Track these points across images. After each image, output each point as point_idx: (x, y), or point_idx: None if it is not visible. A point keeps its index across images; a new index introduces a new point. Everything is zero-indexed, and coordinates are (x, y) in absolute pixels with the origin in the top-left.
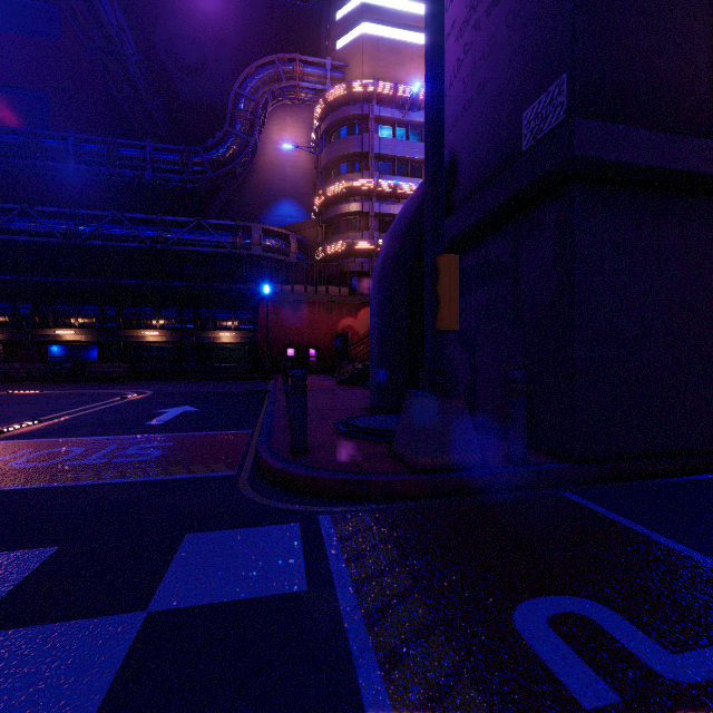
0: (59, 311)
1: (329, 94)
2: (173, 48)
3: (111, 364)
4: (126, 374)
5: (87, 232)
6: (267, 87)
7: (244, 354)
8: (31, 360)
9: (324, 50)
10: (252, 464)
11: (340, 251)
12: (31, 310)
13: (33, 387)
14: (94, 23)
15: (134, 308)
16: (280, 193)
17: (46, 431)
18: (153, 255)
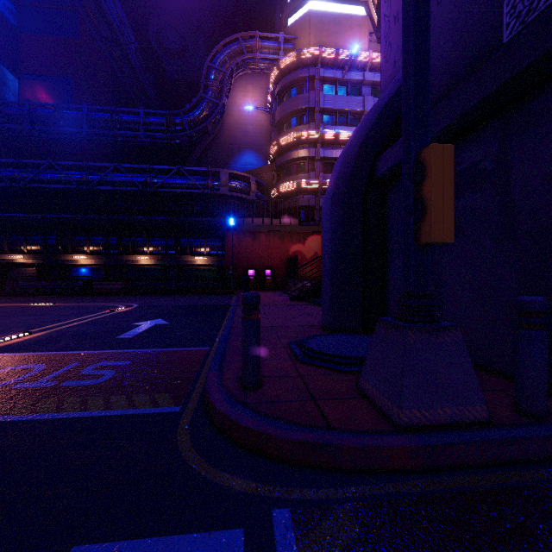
0: (76, 241)
1: (282, 61)
2: (161, 38)
3: (112, 282)
4: (123, 290)
5: (95, 179)
6: (233, 60)
7: (214, 274)
8: (54, 279)
9: (278, 29)
10: (200, 394)
11: (291, 189)
12: (56, 240)
13: (52, 300)
14: (101, 19)
15: (130, 238)
16: (243, 146)
17: (27, 344)
18: (144, 197)
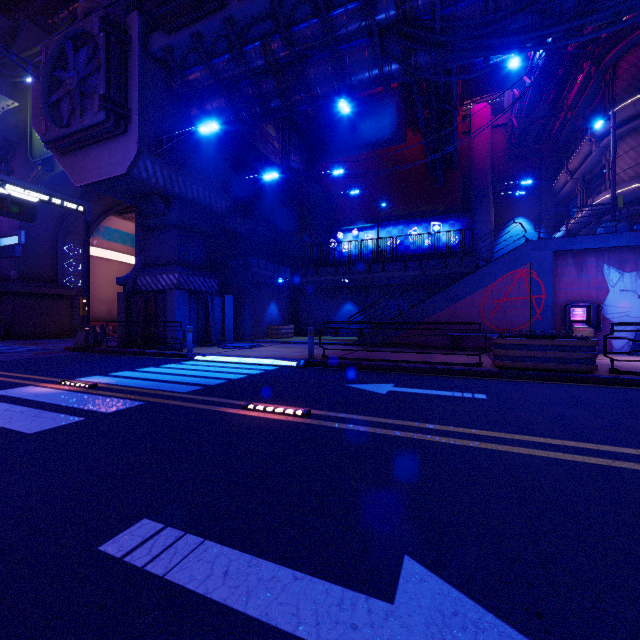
0: None
1: None
2: None
3: None
4: None
5: None
6: None
7: None
8: None
9: None
10: None
11: None
12: None
13: None
14: None
15: None
16: None
17: None
18: None
